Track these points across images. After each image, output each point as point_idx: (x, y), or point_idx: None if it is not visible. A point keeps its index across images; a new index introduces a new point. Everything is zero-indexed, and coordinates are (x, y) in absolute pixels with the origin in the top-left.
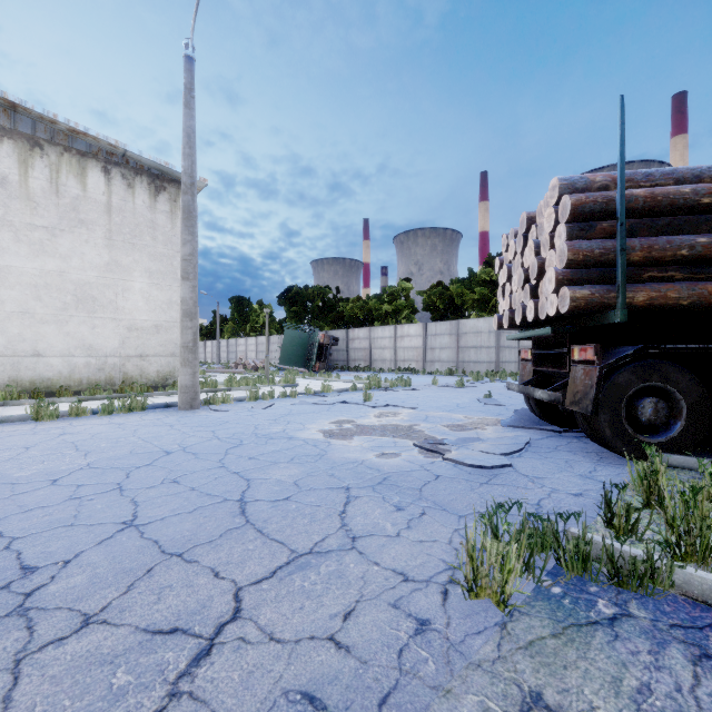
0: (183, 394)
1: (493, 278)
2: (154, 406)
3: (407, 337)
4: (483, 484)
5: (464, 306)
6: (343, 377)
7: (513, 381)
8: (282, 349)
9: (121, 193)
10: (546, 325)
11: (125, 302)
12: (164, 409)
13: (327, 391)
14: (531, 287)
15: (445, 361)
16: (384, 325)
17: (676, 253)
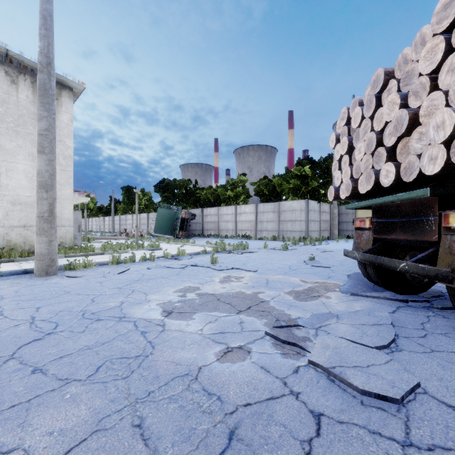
0: (38, 261)
1: (302, 173)
2: (10, 273)
3: (244, 214)
4: (408, 450)
5: (283, 192)
6: (198, 242)
7: (319, 244)
8: (155, 222)
9: (5, 87)
10: (391, 193)
11: (8, 180)
12: (19, 276)
13: (182, 254)
14: (387, 149)
15: (270, 230)
16: (228, 205)
17: None
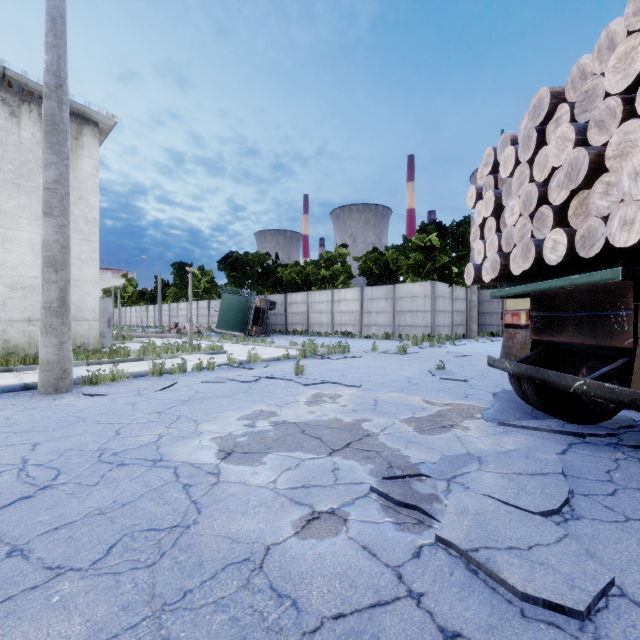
0: (43, 372)
1: (427, 244)
2: (3, 389)
3: (344, 301)
4: None
5: (399, 271)
6: (279, 342)
7: (451, 345)
8: (219, 313)
9: (1, 121)
10: (559, 274)
11: (6, 254)
12: (17, 394)
13: (254, 360)
14: (554, 209)
15: (381, 324)
16: (321, 289)
17: None
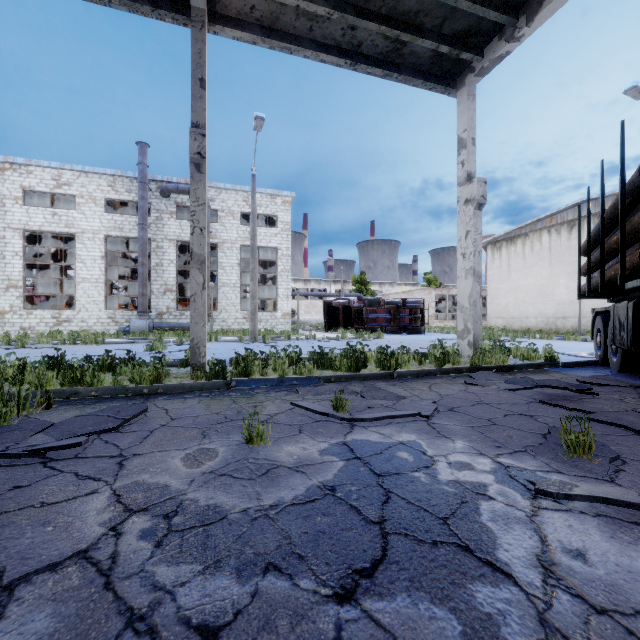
0: None
1: None
2: None
3: None
4: None
5: None
6: None
7: None
8: None
9: None
10: None
11: None
12: None
13: None
14: None
15: None
16: None
17: (585, 267)
